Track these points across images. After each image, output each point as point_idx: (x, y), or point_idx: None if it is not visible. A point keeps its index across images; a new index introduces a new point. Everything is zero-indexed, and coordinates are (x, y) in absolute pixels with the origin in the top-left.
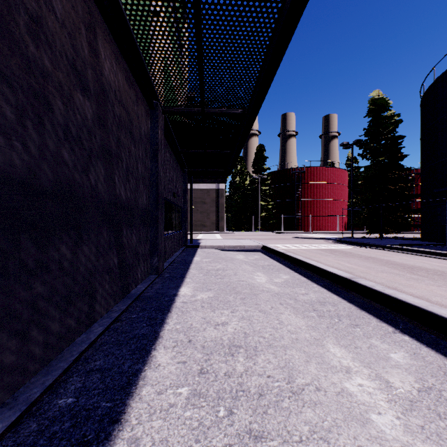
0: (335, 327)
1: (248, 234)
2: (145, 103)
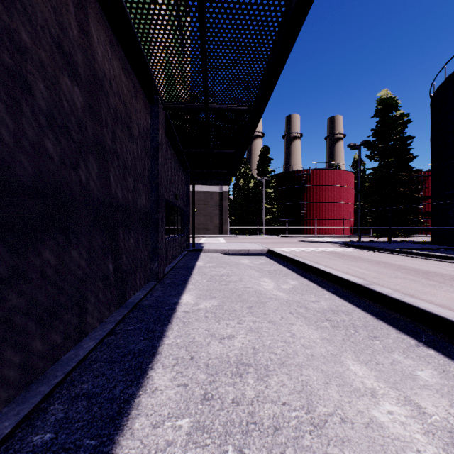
0: (352, 339)
1: (253, 237)
2: (144, 97)
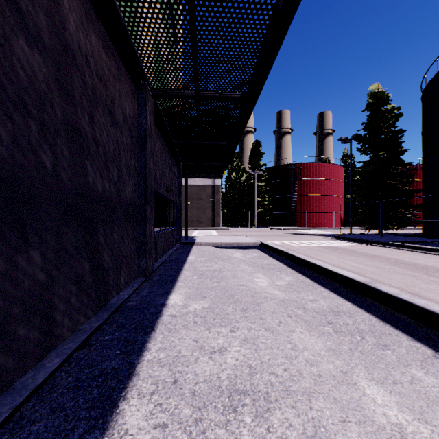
0: (359, 348)
1: (245, 230)
2: (131, 81)
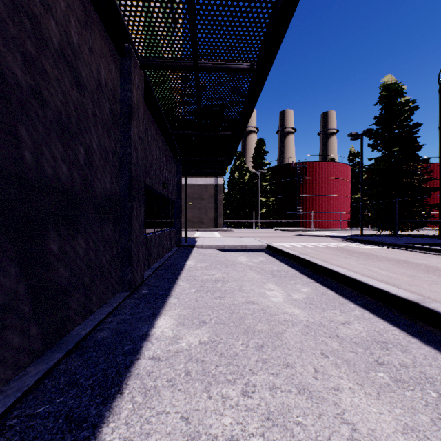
0: None
1: (248, 231)
2: (109, 40)
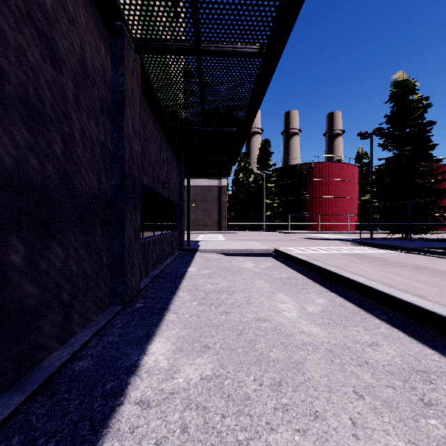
0: None
1: (253, 234)
2: (96, 14)
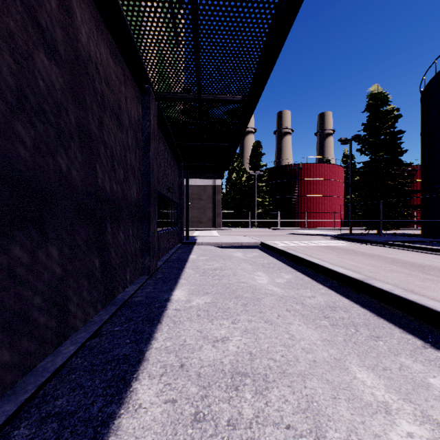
0: (353, 339)
1: (245, 230)
2: (135, 86)
